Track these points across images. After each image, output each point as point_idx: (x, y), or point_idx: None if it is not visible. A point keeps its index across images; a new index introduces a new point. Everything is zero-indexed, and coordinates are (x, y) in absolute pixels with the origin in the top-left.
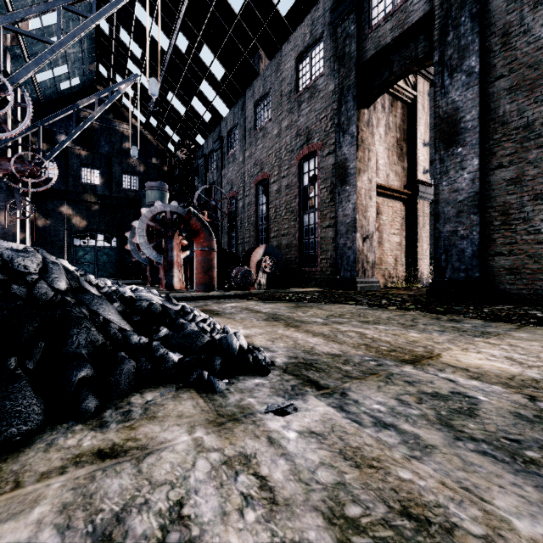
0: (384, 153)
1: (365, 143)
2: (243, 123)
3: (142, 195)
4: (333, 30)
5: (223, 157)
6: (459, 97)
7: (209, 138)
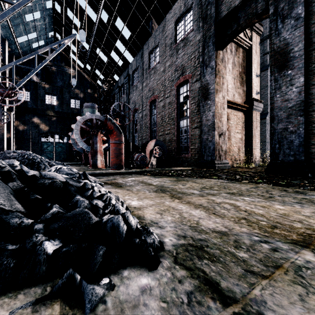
0: (232, 80)
1: (220, 73)
2: (141, 65)
3: (81, 111)
4: (199, 0)
5: (130, 87)
6: (289, 36)
7: (122, 76)
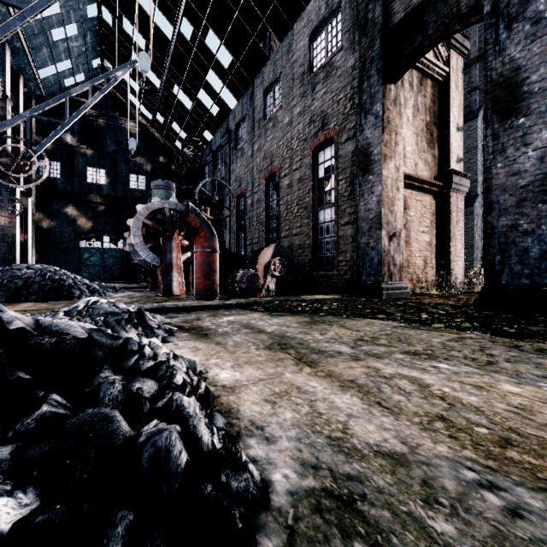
0: (412, 138)
1: (391, 125)
2: (251, 114)
3: (148, 195)
4: None
5: (231, 152)
6: (521, 54)
7: (217, 133)
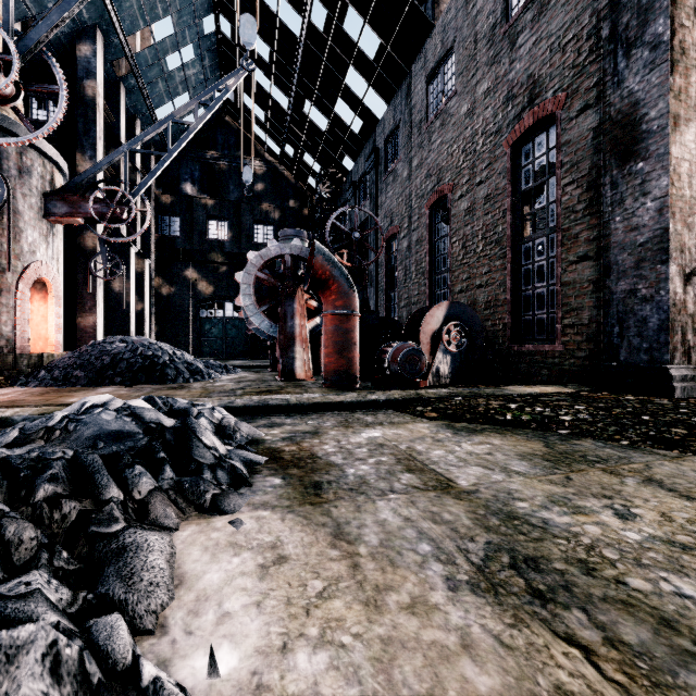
0: None
1: (689, 56)
2: (408, 117)
3: None
4: None
5: (379, 179)
6: None
7: (360, 157)
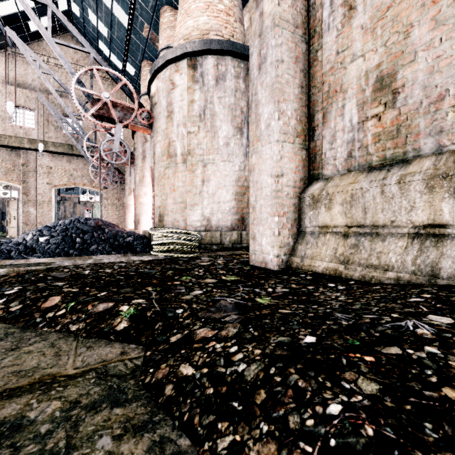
0: None
1: None
2: None
3: None
4: None
5: None
6: None
7: None
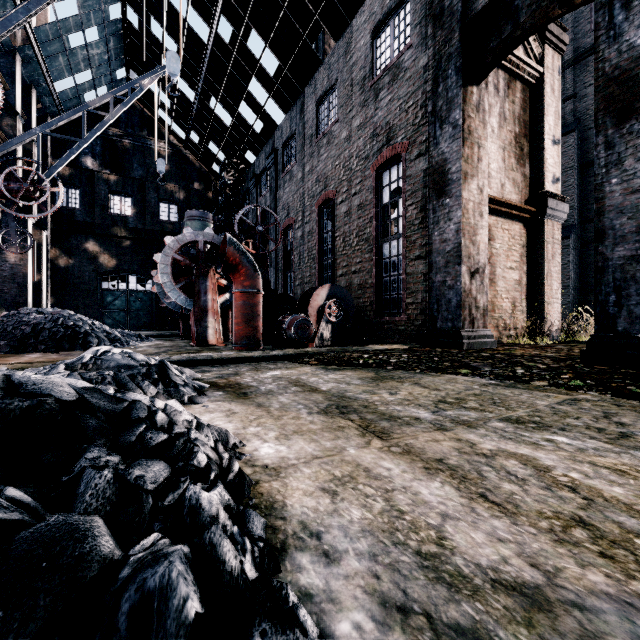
0: (498, 153)
1: (473, 136)
2: (302, 129)
3: (181, 228)
4: None
5: (278, 175)
6: None
7: (261, 154)
